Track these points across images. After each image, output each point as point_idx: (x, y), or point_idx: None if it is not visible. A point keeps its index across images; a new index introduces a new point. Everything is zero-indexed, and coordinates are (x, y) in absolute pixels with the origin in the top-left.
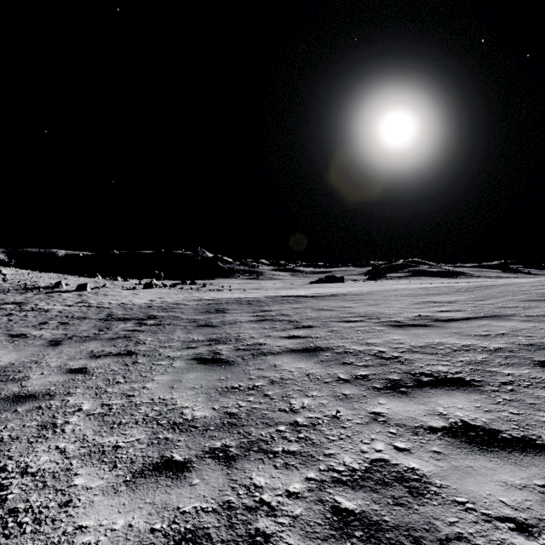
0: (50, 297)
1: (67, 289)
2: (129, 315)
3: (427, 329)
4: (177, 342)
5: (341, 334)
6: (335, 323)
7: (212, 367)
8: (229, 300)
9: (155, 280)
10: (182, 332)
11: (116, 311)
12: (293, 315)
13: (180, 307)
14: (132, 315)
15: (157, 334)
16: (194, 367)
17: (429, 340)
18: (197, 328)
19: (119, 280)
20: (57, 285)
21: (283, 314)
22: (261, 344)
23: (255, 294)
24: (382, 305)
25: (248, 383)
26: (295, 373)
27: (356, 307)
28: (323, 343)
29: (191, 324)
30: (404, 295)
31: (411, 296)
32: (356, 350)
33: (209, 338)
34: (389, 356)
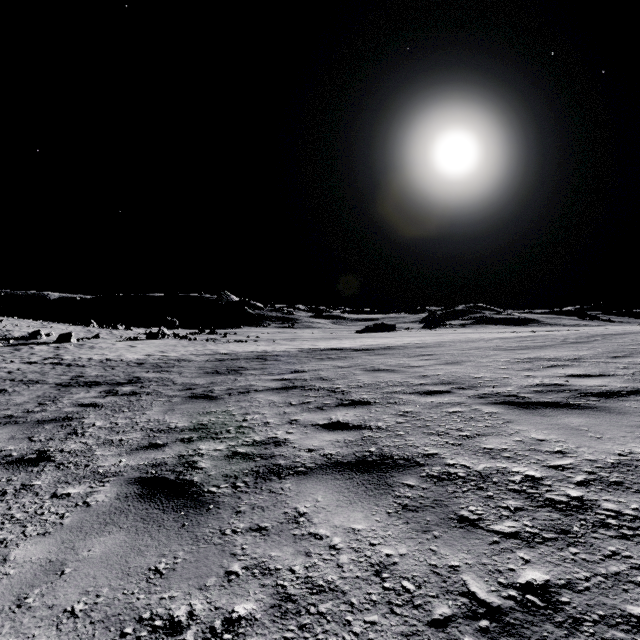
0: (15, 351)
1: (47, 340)
2: (104, 377)
3: (583, 414)
4: (138, 432)
5: (422, 421)
6: (404, 395)
7: (160, 513)
8: (251, 354)
9: (164, 329)
10: (160, 409)
11: (90, 370)
12: (336, 379)
13: (182, 365)
14: (108, 377)
15: (119, 412)
16: (124, 510)
17: (617, 445)
18: (188, 401)
19: (120, 329)
20: (34, 335)
21: (320, 378)
22: (279, 442)
23: (287, 346)
24: (467, 363)
25: (215, 602)
26: (345, 558)
27: (429, 367)
28: (394, 445)
29: (181, 394)
30: (490, 349)
31: (503, 350)
32: (471, 471)
33: (195, 424)
34: (562, 498)
